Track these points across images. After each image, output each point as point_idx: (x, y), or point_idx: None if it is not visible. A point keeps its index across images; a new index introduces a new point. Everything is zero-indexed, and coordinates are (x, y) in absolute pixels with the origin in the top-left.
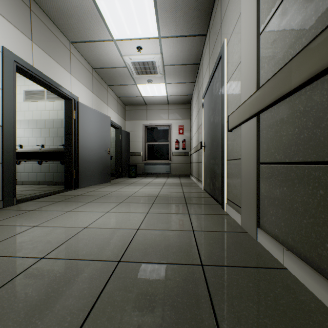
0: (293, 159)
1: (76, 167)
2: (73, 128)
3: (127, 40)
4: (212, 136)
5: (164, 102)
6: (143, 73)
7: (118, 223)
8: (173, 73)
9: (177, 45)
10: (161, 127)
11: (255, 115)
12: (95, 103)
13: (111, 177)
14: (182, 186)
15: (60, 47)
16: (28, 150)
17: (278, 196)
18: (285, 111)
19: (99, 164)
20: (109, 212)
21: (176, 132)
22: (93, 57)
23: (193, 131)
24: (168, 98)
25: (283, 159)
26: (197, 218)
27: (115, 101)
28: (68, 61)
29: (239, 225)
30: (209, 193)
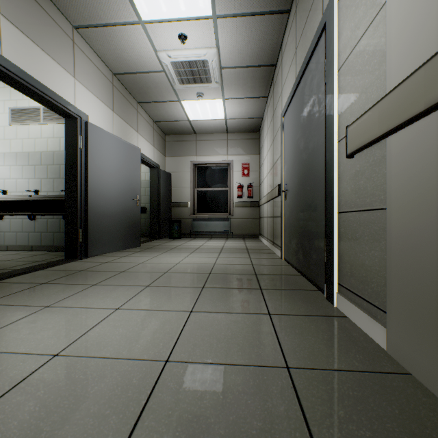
0: None
1: (84, 224)
2: (78, 164)
3: (163, 23)
4: (303, 172)
5: (221, 129)
6: (190, 80)
7: (129, 340)
8: (235, 81)
9: (241, 31)
10: (217, 166)
11: None
12: (117, 128)
13: (145, 237)
14: (250, 253)
15: (54, 31)
16: (12, 198)
17: None
18: None
19: (122, 220)
20: (119, 311)
21: (238, 174)
22: (112, 54)
23: (264, 171)
24: (227, 122)
25: None
26: (288, 325)
27: (149, 127)
28: (70, 56)
29: (380, 348)
30: (297, 267)
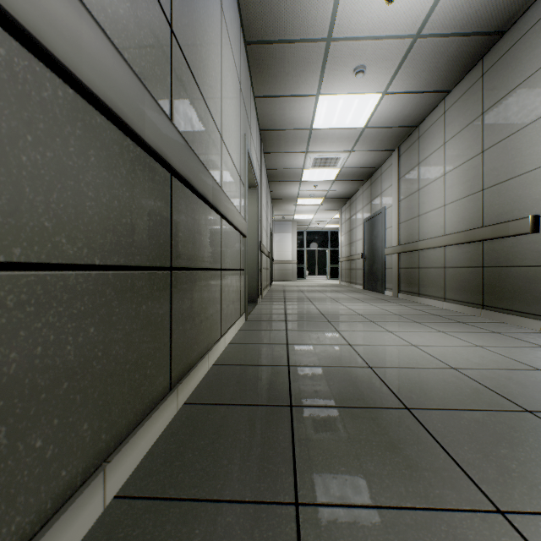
0: (112, 260)
1: None
2: None
3: None
4: None
5: None
6: None
7: None
8: None
9: None
10: None
11: (2, 17)
12: None
13: None
14: None
15: None
16: None
17: (73, 361)
18: (95, 141)
19: None
20: None
21: None
22: None
23: None
24: None
25: (89, 256)
26: None
27: None
28: None
29: None
30: None
